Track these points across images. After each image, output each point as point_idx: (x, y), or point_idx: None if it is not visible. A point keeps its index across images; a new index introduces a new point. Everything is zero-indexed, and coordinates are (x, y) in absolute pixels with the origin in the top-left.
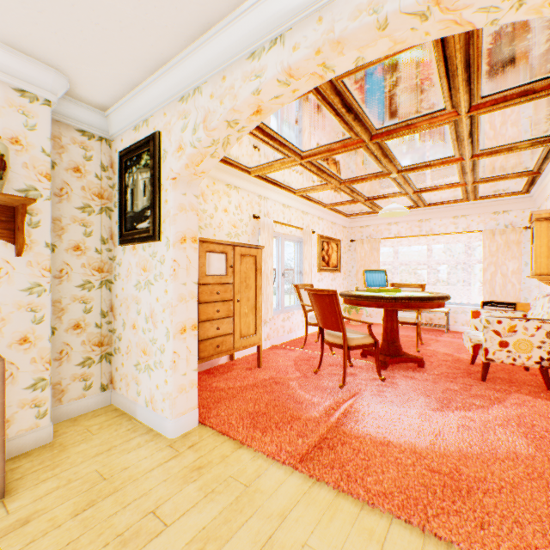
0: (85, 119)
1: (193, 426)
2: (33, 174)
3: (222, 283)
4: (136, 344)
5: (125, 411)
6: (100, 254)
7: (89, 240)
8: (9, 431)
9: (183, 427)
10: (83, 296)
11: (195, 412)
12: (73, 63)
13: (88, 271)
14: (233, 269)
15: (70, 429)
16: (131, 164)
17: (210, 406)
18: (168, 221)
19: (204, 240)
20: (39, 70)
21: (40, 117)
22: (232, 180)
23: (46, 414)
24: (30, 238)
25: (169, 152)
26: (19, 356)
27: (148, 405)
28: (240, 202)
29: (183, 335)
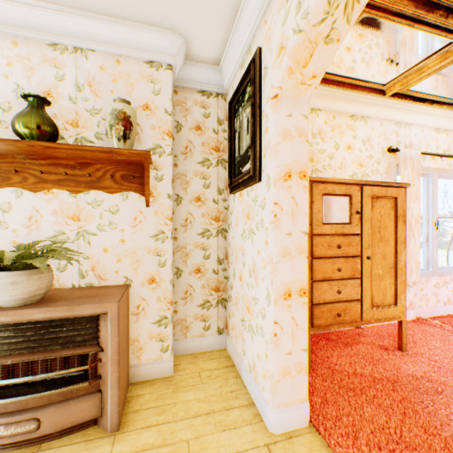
0: (203, 79)
1: (301, 425)
2: (158, 134)
3: (343, 233)
4: (241, 297)
5: (234, 362)
6: (216, 204)
7: (207, 191)
8: (142, 357)
9: (286, 422)
10: (203, 243)
11: (303, 407)
12: (181, 13)
13: (206, 220)
14: (359, 216)
15: (188, 366)
16: (237, 107)
17: (327, 397)
18: (267, 154)
19: (319, 180)
20: (160, 36)
21: (163, 81)
22: (357, 109)
23: (168, 349)
24: (156, 191)
25: (269, 66)
26: (148, 293)
27: (250, 370)
28: (368, 135)
29: (287, 301)
